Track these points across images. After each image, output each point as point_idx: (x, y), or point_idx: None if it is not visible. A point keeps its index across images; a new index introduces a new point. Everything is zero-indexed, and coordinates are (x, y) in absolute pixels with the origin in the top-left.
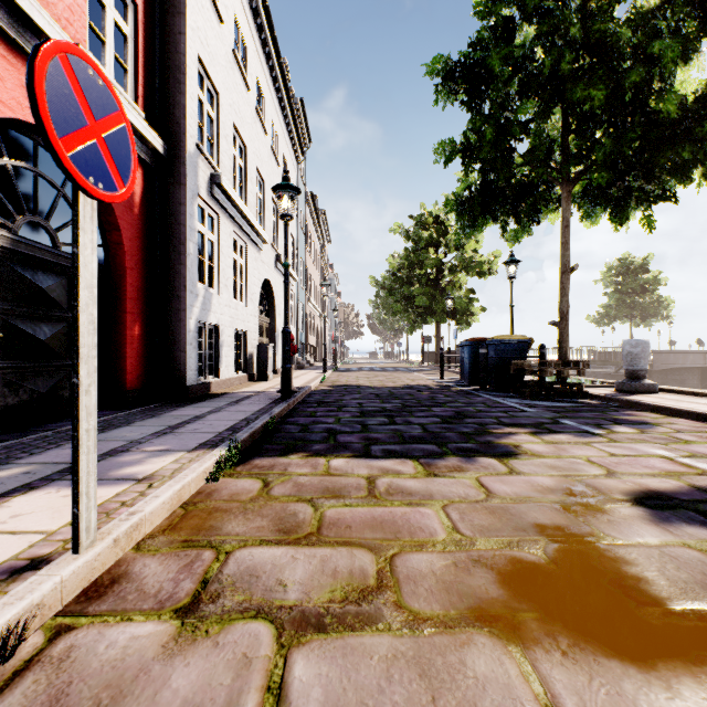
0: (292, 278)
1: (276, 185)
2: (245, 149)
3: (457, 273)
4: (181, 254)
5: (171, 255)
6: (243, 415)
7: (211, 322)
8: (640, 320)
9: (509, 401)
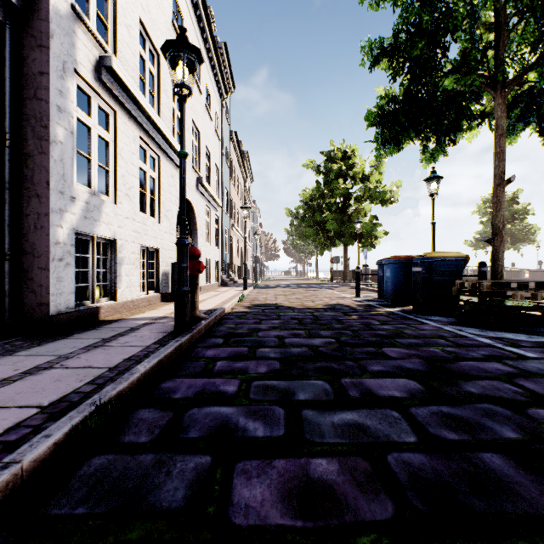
0: (215, 203)
1: (166, 40)
2: (158, 57)
3: (363, 202)
4: (43, 140)
5: (29, 141)
6: (70, 386)
7: (101, 234)
8: (510, 244)
9: (471, 333)
